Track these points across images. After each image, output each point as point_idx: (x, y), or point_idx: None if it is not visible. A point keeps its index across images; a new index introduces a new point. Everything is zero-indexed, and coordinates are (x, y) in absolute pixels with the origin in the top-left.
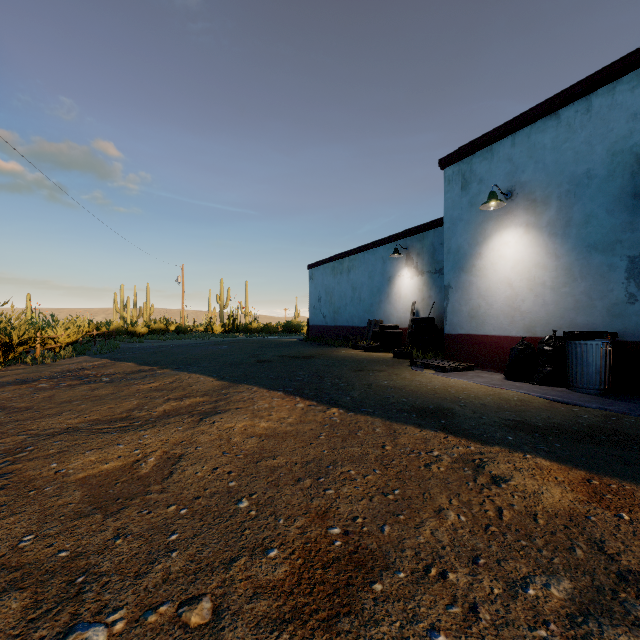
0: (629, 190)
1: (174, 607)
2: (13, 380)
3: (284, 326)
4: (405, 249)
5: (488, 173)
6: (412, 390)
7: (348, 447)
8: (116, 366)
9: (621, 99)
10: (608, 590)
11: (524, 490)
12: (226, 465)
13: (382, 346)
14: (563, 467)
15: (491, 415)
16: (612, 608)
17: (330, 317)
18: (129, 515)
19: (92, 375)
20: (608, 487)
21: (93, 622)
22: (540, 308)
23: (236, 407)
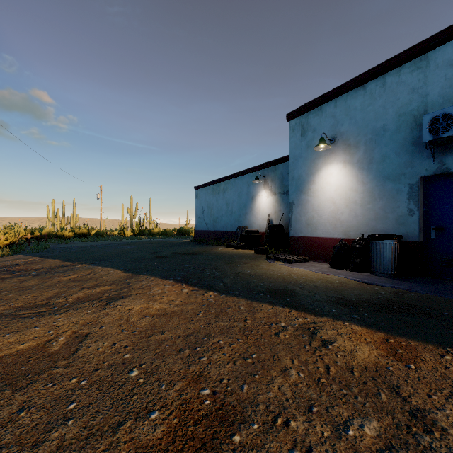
0: (409, 140)
1: None
2: None
3: (178, 231)
4: (263, 177)
5: (319, 125)
6: (267, 277)
7: (219, 322)
8: (44, 262)
9: (404, 78)
10: (404, 426)
11: (344, 350)
12: (123, 341)
13: (247, 245)
14: (370, 331)
15: (321, 294)
16: (407, 441)
17: (211, 224)
18: (35, 389)
19: (23, 270)
20: (400, 344)
21: None
22: (353, 218)
23: (136, 293)
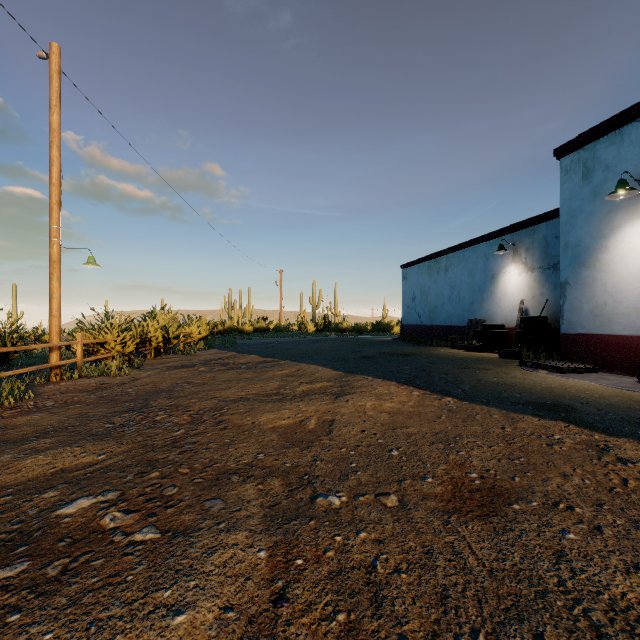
0: None
1: (372, 496)
2: (177, 365)
3: (374, 326)
4: (511, 244)
5: (616, 159)
6: (525, 387)
7: (469, 426)
8: (245, 357)
9: None
10: None
11: None
12: (370, 429)
13: (485, 346)
14: None
15: (618, 413)
16: None
17: (425, 316)
18: (316, 450)
19: (231, 363)
20: None
21: (328, 495)
22: None
23: (360, 391)
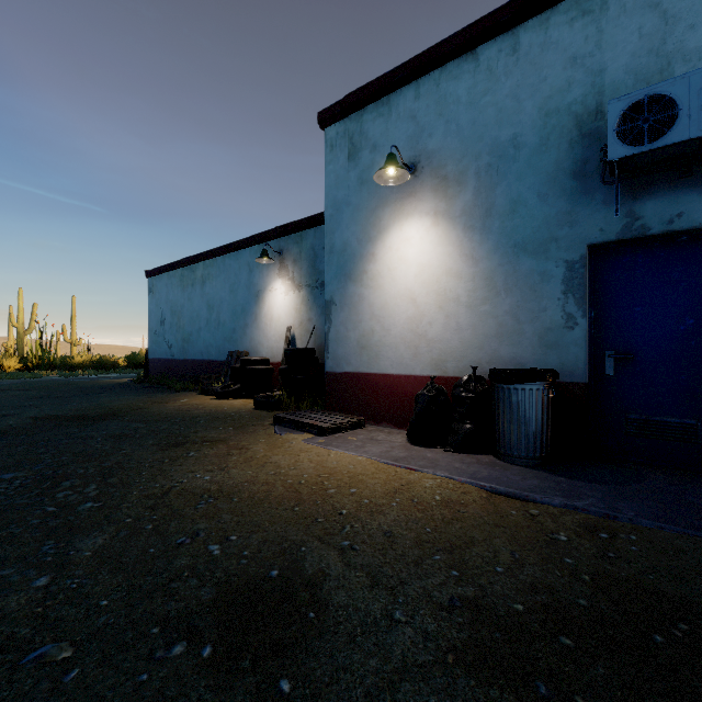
0: (567, 166)
1: None
2: None
3: (128, 359)
4: (278, 253)
5: (384, 136)
6: (253, 498)
7: None
8: None
9: (557, 35)
10: None
11: None
12: None
13: (244, 389)
14: None
15: (412, 593)
16: None
17: (178, 347)
18: None
19: None
20: None
21: None
22: (453, 334)
23: None
